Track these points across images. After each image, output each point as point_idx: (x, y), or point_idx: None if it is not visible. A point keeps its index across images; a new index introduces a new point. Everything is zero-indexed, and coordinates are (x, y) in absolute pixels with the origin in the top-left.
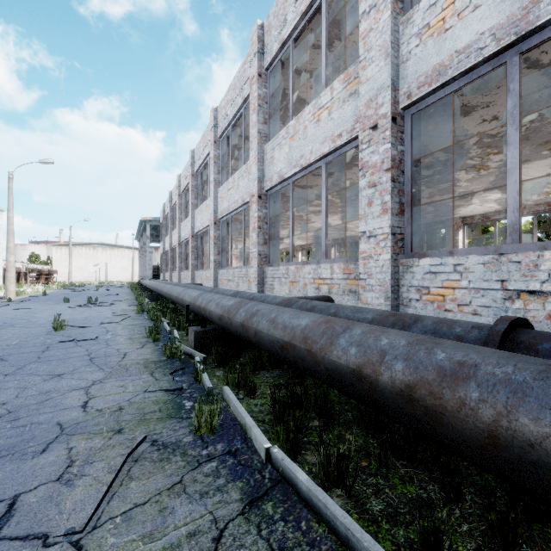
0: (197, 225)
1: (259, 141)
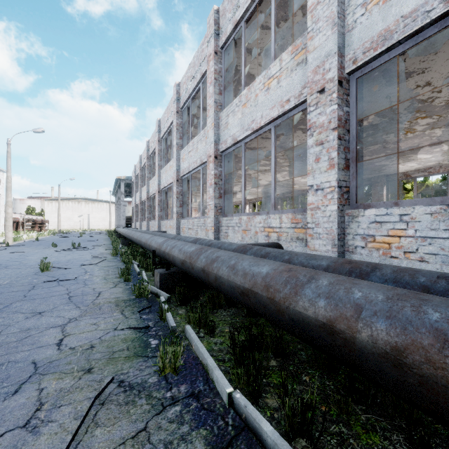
0: (162, 182)
1: (215, 109)
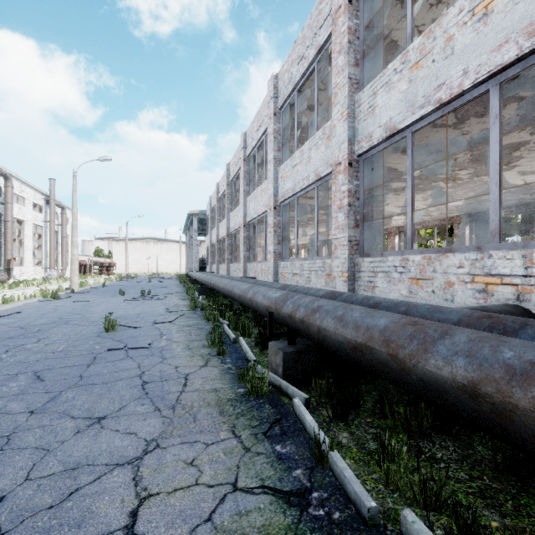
0: (249, 213)
1: (349, 89)
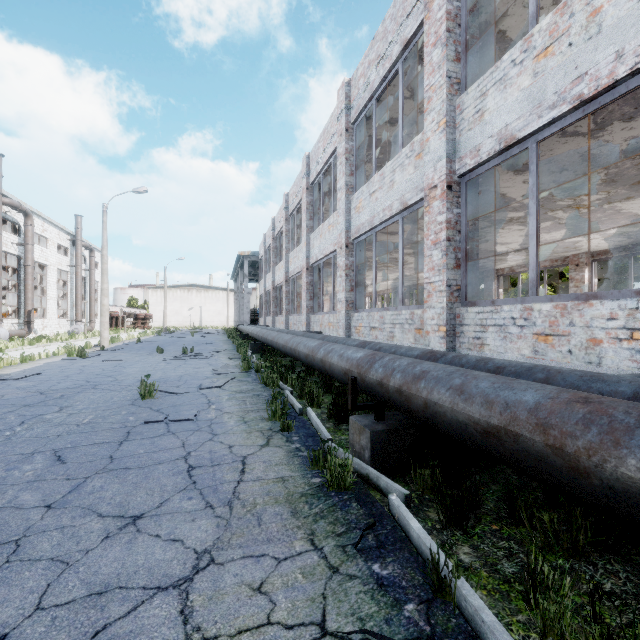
0: (314, 253)
1: (448, 91)
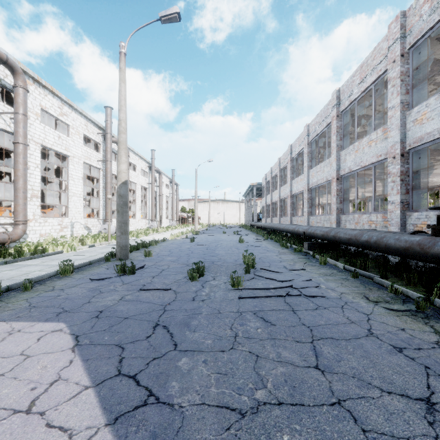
0: (294, 189)
1: (337, 150)
